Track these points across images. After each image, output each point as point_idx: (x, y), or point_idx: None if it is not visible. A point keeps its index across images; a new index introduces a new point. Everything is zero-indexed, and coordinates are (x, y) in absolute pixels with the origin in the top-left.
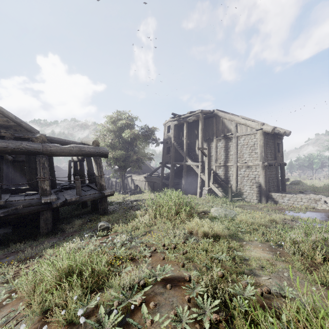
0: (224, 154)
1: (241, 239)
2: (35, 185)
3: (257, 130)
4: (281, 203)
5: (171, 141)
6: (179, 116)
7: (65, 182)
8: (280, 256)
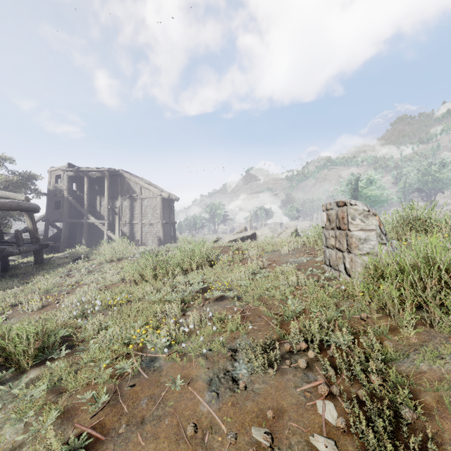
0: (129, 213)
1: None
2: None
3: (158, 195)
4: None
5: (64, 194)
6: (78, 168)
7: None
8: None
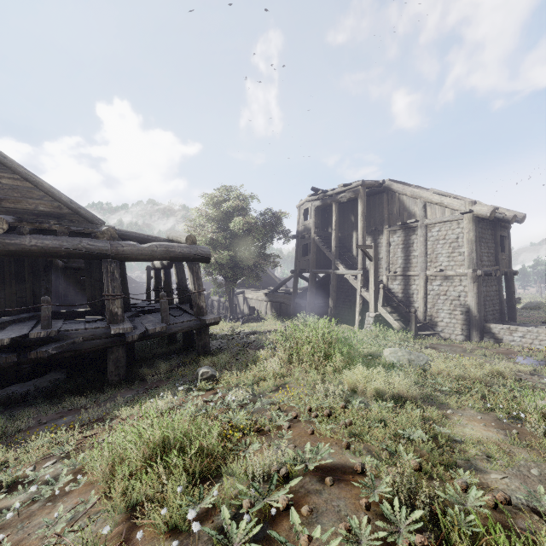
0: (402, 256)
1: (442, 405)
2: (100, 306)
3: (463, 213)
4: (508, 343)
5: (311, 234)
6: (323, 193)
7: (142, 302)
8: (521, 439)
